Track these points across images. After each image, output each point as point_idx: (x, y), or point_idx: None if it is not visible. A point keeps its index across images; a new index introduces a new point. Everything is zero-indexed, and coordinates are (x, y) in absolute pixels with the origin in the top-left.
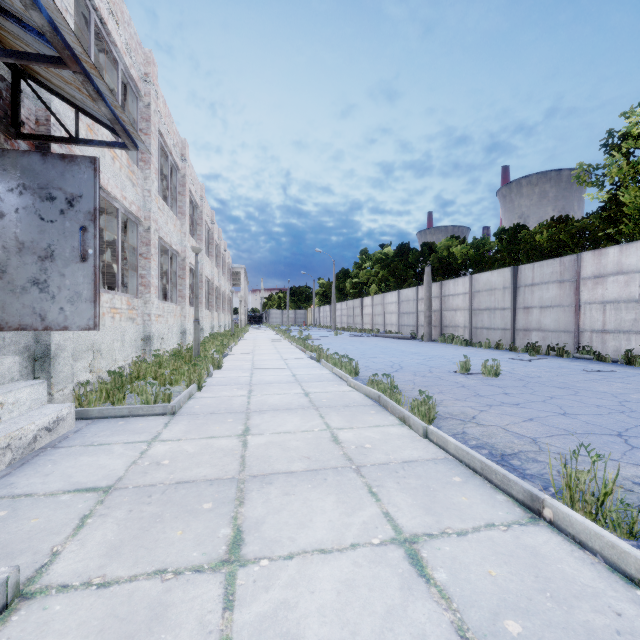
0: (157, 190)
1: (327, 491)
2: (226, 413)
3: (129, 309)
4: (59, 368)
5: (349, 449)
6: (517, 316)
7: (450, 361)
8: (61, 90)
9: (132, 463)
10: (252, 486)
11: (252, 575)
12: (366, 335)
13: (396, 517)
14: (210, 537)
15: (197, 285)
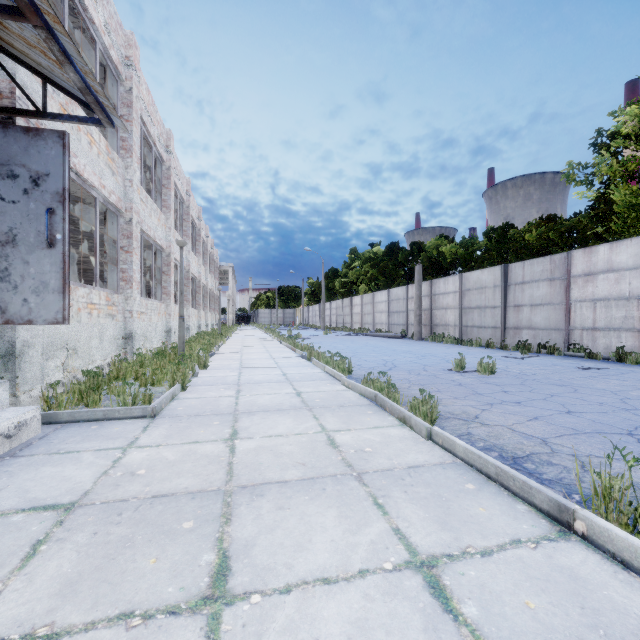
0: (139, 180)
1: (327, 503)
2: (212, 415)
3: (108, 305)
4: (26, 367)
5: (348, 453)
6: (507, 314)
7: (443, 359)
8: (26, 57)
9: (102, 474)
10: (240, 499)
11: (241, 617)
12: (356, 334)
13: (408, 534)
14: (190, 566)
15: (182, 280)
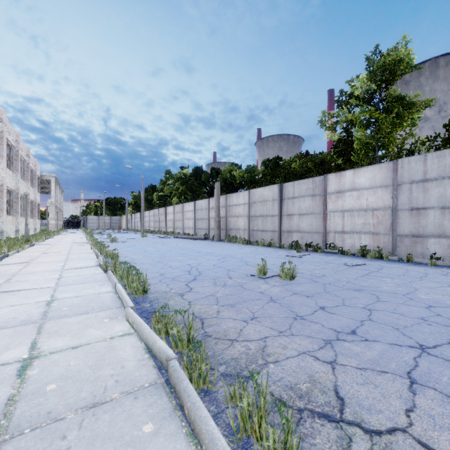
0: None
1: None
2: None
3: None
4: None
5: None
6: (283, 221)
7: (242, 261)
8: None
9: None
10: None
11: None
12: (168, 237)
13: None
14: None
15: None
